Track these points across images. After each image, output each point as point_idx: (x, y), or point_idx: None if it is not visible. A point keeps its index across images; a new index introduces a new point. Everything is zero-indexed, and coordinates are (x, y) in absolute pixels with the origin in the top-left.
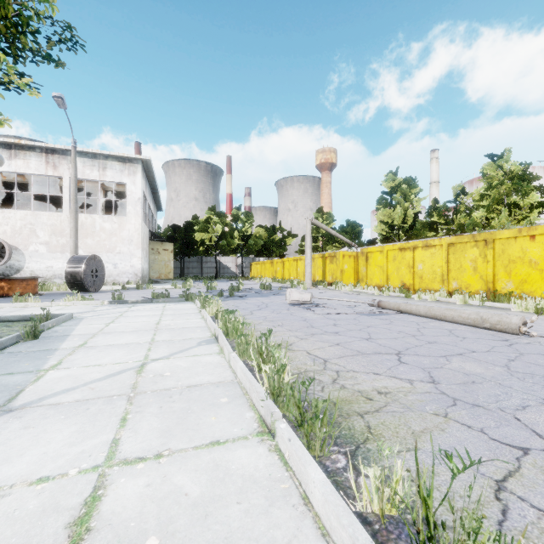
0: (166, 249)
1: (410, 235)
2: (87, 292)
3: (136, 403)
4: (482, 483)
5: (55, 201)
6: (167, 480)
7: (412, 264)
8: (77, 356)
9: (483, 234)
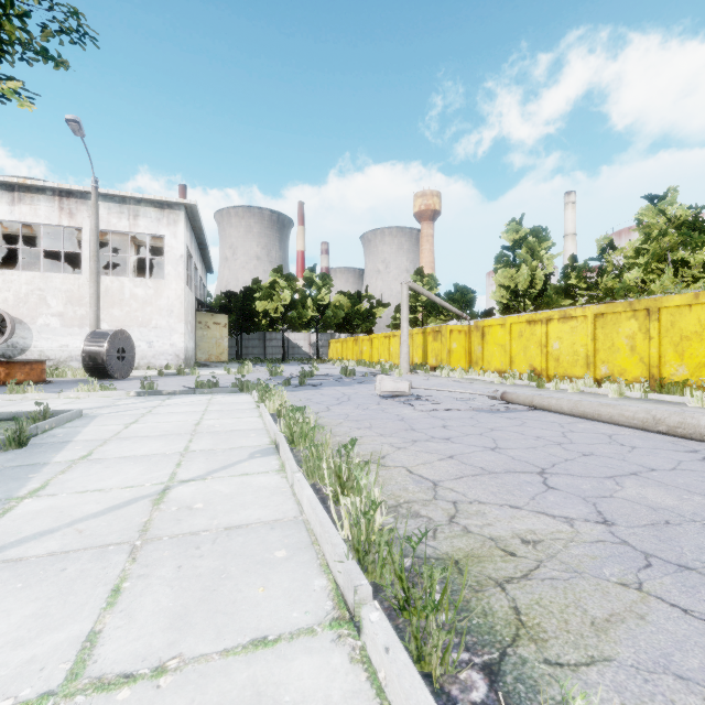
0: (217, 322)
1: (540, 304)
2: (112, 380)
3: (142, 559)
4: None
5: (74, 260)
6: None
7: (545, 342)
8: (73, 475)
9: (644, 300)
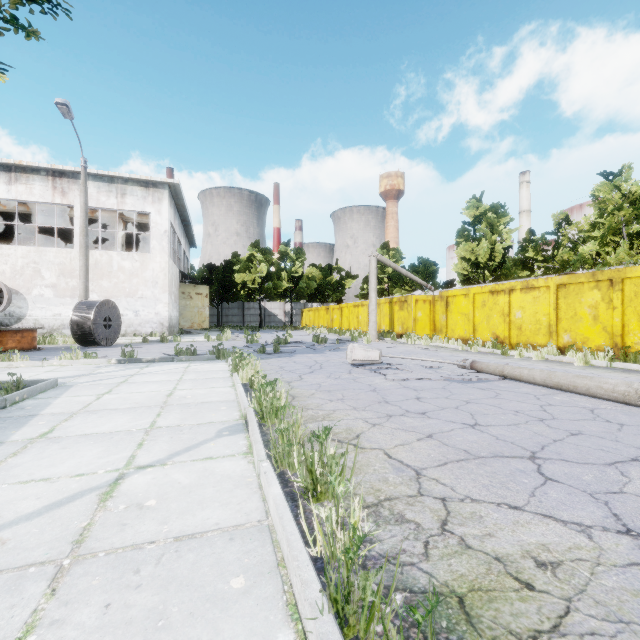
0: (199, 293)
1: (499, 275)
2: (99, 346)
3: (63, 590)
4: None
5: (69, 236)
6: None
7: (508, 311)
8: (24, 458)
9: (607, 271)
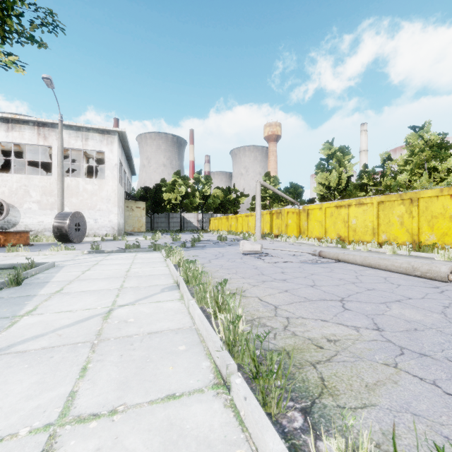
0: (138, 207)
1: (344, 195)
2: (72, 243)
3: (98, 351)
4: (448, 448)
5: (47, 166)
6: (118, 443)
7: (347, 219)
8: (52, 302)
9: (409, 193)
